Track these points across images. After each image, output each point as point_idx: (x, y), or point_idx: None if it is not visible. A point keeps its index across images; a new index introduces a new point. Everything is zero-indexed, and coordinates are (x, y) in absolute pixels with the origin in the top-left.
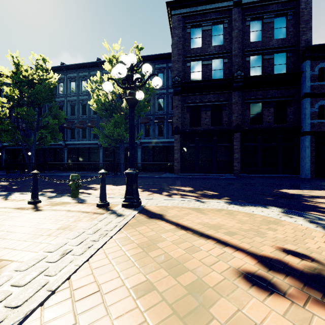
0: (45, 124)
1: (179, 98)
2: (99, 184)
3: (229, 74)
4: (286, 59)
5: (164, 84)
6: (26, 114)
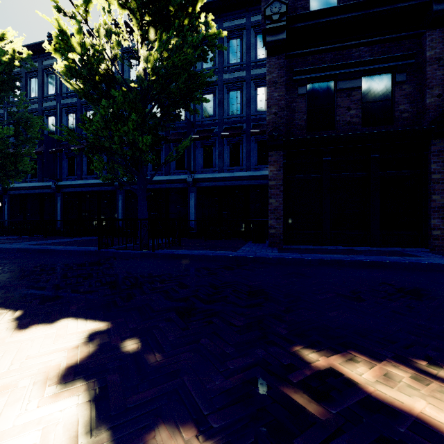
0: None
1: (280, 62)
2: None
3: None
4: None
5: (242, 59)
6: None
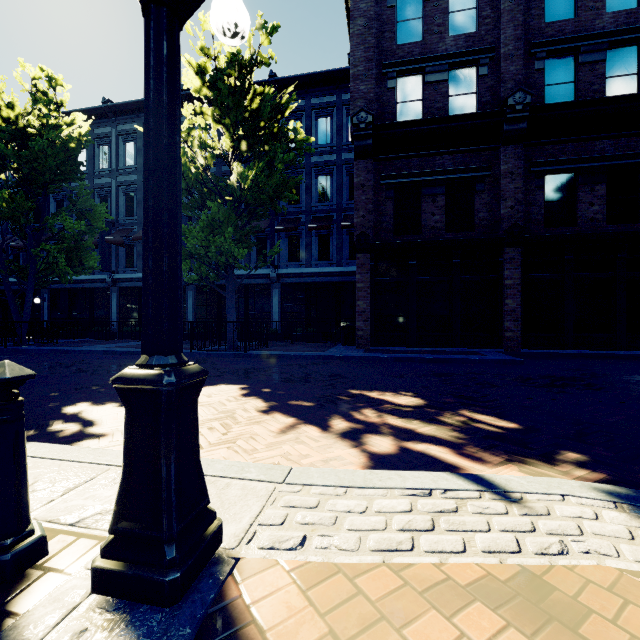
0: (55, 230)
1: (367, 166)
2: None
3: (493, 103)
4: (637, 62)
5: (333, 141)
6: (9, 207)
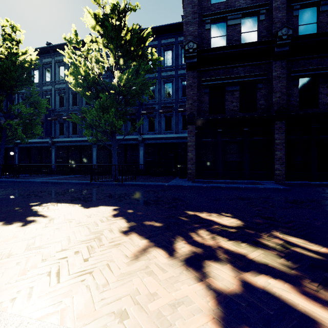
0: (16, 113)
1: (193, 74)
2: (61, 201)
3: (267, 36)
4: None
5: (173, 63)
6: None
